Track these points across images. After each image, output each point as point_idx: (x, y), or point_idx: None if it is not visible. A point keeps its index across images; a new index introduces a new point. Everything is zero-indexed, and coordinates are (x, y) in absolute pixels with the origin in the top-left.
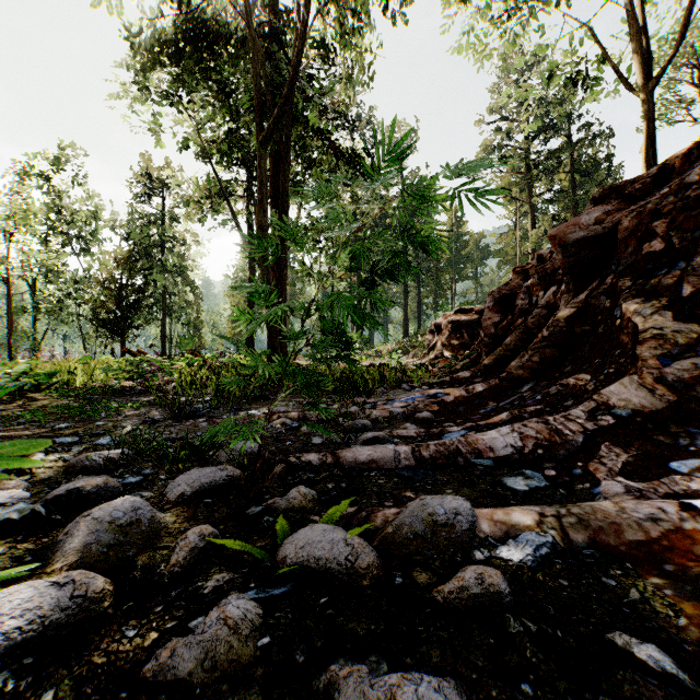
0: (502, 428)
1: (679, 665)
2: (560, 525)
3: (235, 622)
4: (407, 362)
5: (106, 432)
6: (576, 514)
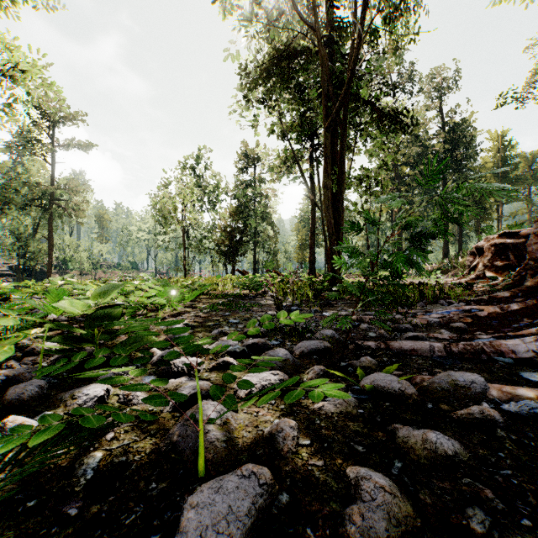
0: (525, 338)
1: None
2: None
3: (347, 400)
4: (446, 281)
5: (249, 319)
6: None
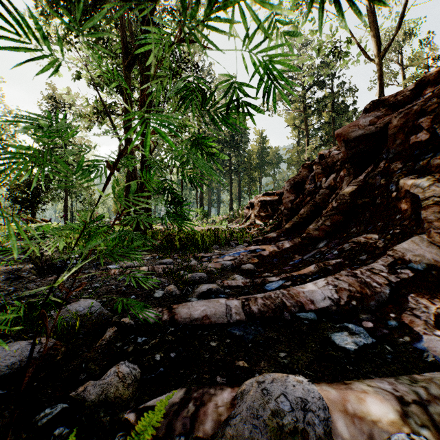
0: (317, 280)
1: None
2: (430, 419)
3: None
4: (232, 227)
5: None
6: (439, 398)
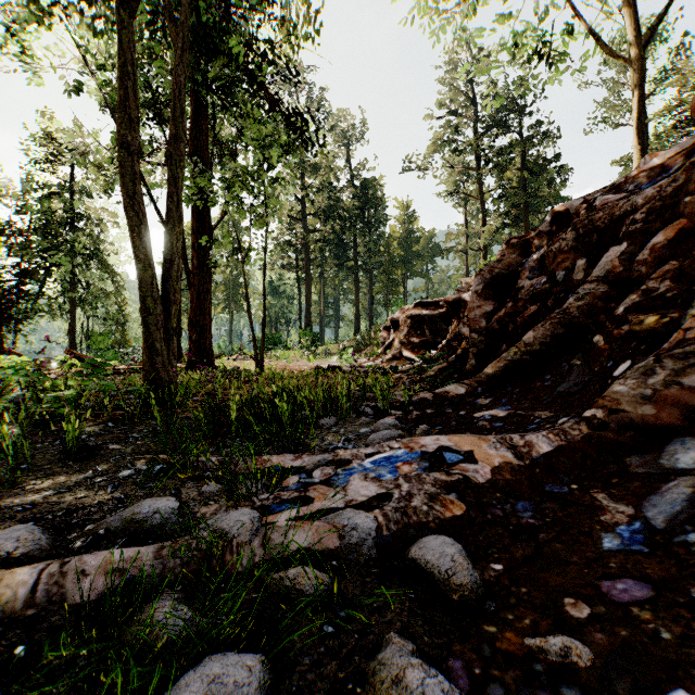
0: None
1: None
2: None
3: None
4: (360, 363)
5: None
6: None
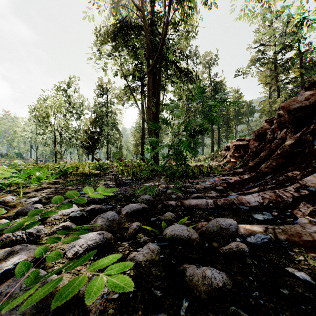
0: (254, 194)
1: (313, 280)
2: (274, 232)
3: (152, 249)
4: (213, 164)
5: (95, 190)
6: (282, 228)
